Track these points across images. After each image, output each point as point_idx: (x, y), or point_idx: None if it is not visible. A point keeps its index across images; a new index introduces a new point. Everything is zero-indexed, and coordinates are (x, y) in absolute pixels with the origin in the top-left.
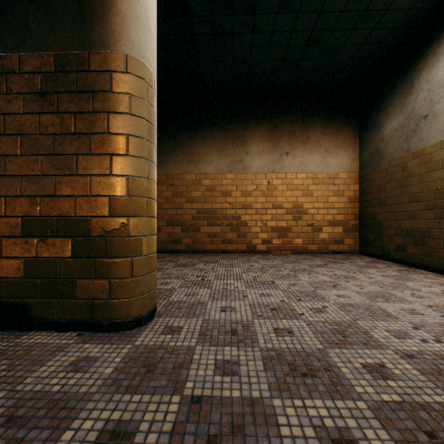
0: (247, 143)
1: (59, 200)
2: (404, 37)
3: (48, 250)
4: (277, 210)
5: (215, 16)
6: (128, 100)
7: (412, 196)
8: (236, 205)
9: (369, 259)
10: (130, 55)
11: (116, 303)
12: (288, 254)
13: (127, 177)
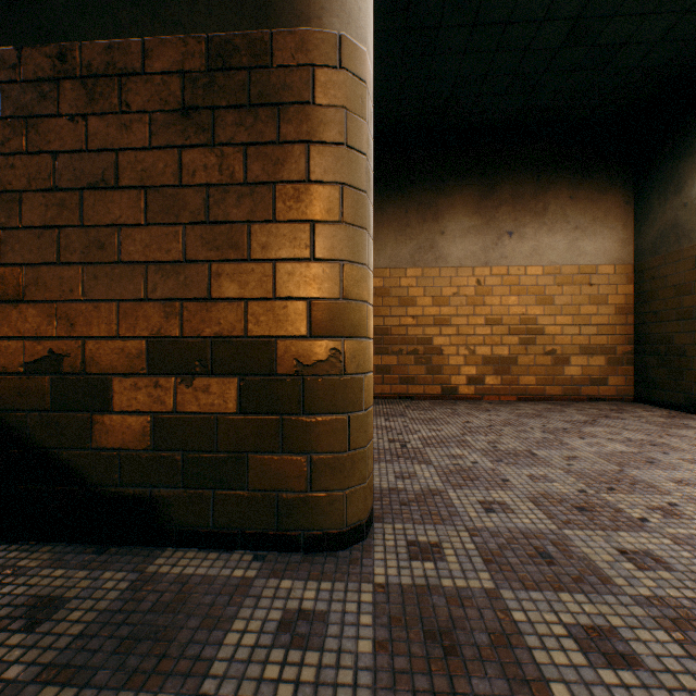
0: (442, 217)
1: (216, 306)
2: None
3: (195, 398)
4: (493, 328)
5: None
6: (343, 119)
7: None
8: (424, 319)
9: (662, 412)
10: (346, 35)
11: (321, 499)
12: (514, 402)
13: (340, 263)
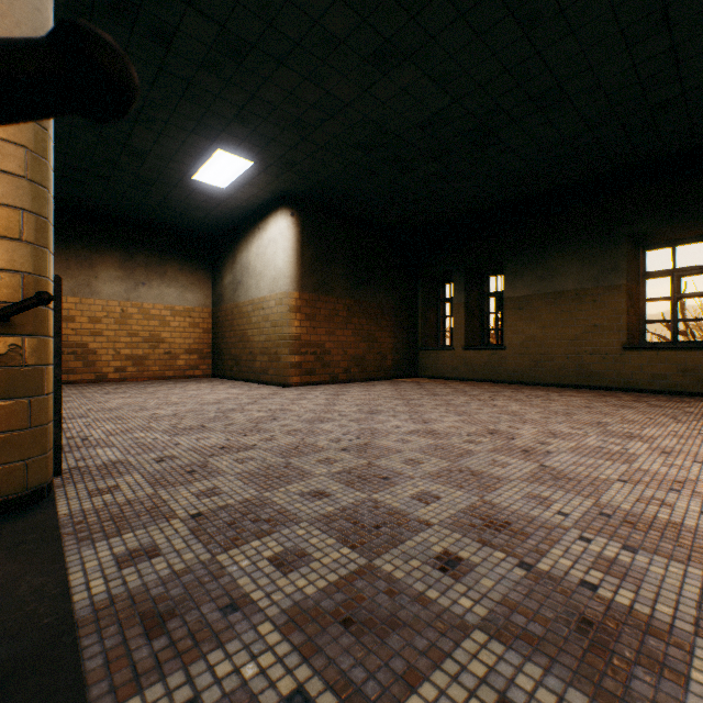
0: (97, 267)
1: None
2: (232, 223)
3: None
4: (134, 338)
5: (68, 171)
6: None
7: (236, 333)
8: (83, 331)
9: (215, 379)
10: None
11: None
12: (146, 381)
13: None
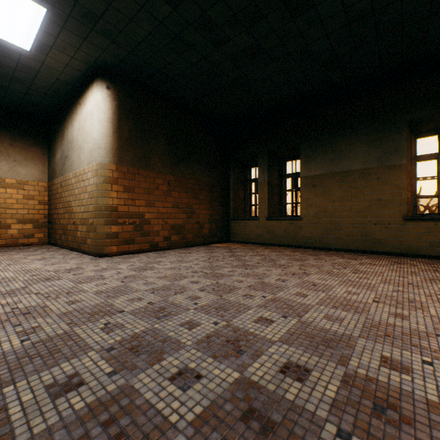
0: None
1: None
2: (59, 102)
3: None
4: None
5: None
6: None
7: (64, 204)
8: None
9: (46, 247)
10: None
11: None
12: None
13: None
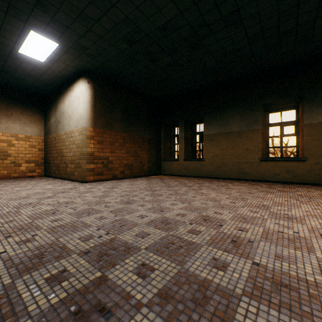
0: None
1: None
2: (54, 87)
3: None
4: None
5: None
6: None
7: (57, 151)
8: None
9: (44, 178)
10: None
11: None
12: None
13: None
